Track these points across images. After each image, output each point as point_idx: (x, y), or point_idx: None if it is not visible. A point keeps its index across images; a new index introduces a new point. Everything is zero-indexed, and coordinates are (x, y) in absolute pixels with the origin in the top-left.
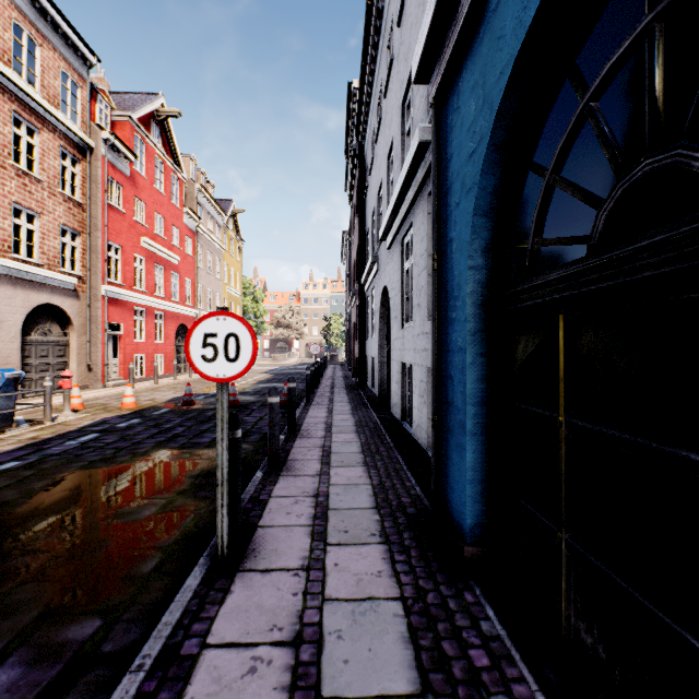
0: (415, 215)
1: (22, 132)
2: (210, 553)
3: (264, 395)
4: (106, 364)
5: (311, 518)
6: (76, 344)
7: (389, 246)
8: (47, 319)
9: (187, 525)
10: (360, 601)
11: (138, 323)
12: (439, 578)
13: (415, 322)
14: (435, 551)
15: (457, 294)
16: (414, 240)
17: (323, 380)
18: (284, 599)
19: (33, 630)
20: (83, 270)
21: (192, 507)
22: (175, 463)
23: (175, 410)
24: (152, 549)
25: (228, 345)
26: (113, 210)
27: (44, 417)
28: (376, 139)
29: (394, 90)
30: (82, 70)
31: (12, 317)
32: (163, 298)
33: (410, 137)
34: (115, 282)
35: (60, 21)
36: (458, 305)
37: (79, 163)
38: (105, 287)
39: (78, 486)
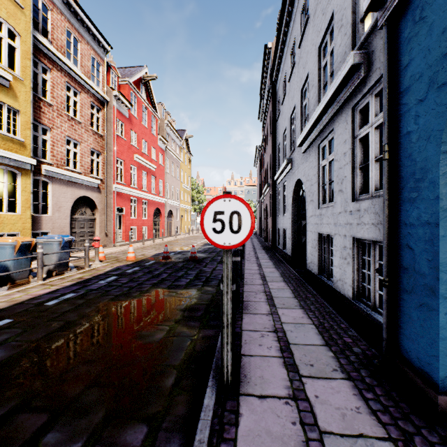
0: (336, 124)
1: (71, 94)
2: (214, 376)
3: (211, 253)
4: (115, 232)
5: (279, 350)
6: (99, 220)
7: (304, 150)
8: (84, 205)
9: (188, 348)
10: (354, 437)
11: (132, 207)
12: (415, 421)
13: (336, 203)
14: (396, 391)
15: (419, 177)
16: (334, 143)
17: (246, 244)
18: (286, 427)
19: (101, 430)
20: (103, 175)
21: (187, 333)
22: (167, 299)
23: (158, 262)
24: (169, 367)
25: (232, 220)
26: (119, 138)
27: (84, 265)
28: (289, 78)
29: (310, 39)
30: (102, 55)
31: (66, 204)
32: (146, 192)
33: (325, 70)
34: (120, 182)
35: (91, 26)
36: (422, 186)
37: (100, 111)
38: (115, 186)
39: (111, 313)
